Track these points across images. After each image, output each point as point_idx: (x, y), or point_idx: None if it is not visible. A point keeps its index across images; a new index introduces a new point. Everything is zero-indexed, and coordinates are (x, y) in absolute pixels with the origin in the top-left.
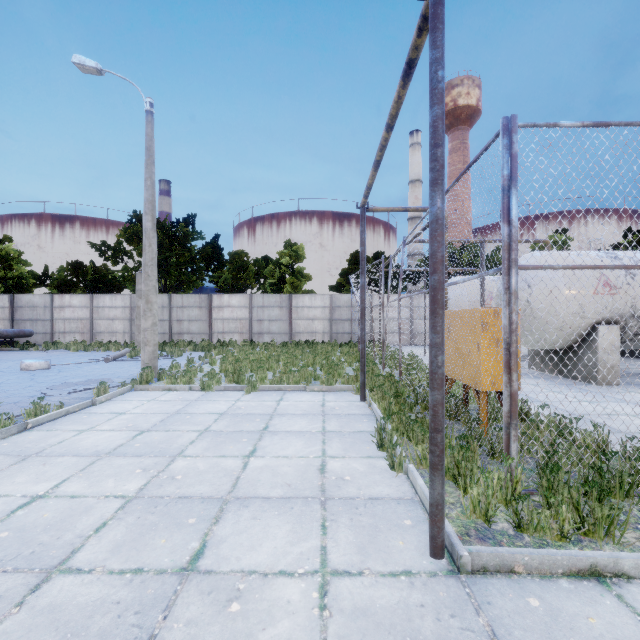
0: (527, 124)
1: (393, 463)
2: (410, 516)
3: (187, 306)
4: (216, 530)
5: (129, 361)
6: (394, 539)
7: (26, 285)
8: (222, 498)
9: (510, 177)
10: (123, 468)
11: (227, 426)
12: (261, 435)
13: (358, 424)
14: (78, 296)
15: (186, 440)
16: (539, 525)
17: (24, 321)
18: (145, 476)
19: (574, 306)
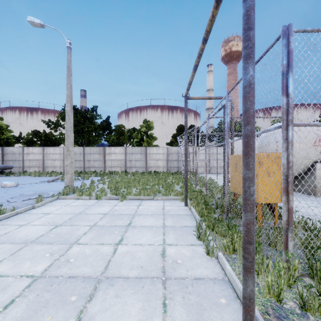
0: (299, 30)
1: (208, 251)
2: (224, 295)
3: (92, 153)
4: (89, 307)
5: (60, 182)
6: (215, 317)
7: (10, 142)
8: (97, 278)
9: (288, 65)
10: (38, 253)
11: (107, 222)
12: (126, 228)
13: (184, 221)
14: (36, 148)
15: (81, 232)
16: (320, 308)
17: (9, 161)
18: (50, 259)
19: (303, 152)
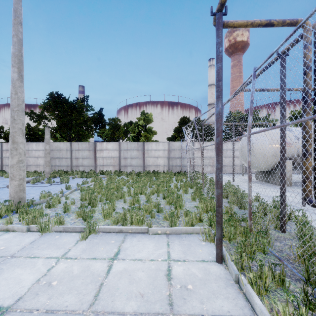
0: None
1: None
2: None
3: (81, 149)
4: None
5: (28, 187)
6: None
7: None
8: None
9: None
10: None
11: None
12: None
13: None
14: None
15: None
16: None
17: None
18: None
19: None
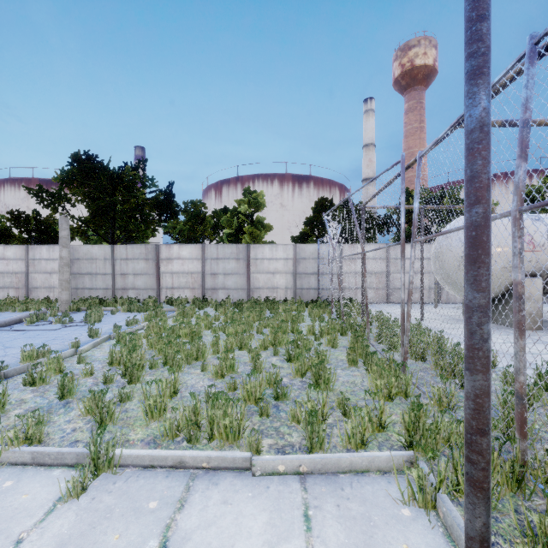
0: None
1: None
2: None
3: (132, 258)
4: None
5: (16, 331)
6: None
7: None
8: None
9: None
10: None
11: None
12: None
13: None
14: (12, 247)
15: None
16: None
17: None
18: None
19: None
